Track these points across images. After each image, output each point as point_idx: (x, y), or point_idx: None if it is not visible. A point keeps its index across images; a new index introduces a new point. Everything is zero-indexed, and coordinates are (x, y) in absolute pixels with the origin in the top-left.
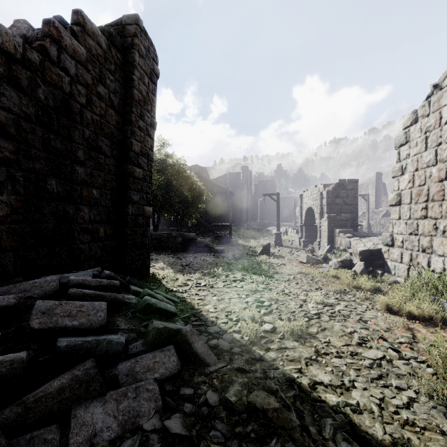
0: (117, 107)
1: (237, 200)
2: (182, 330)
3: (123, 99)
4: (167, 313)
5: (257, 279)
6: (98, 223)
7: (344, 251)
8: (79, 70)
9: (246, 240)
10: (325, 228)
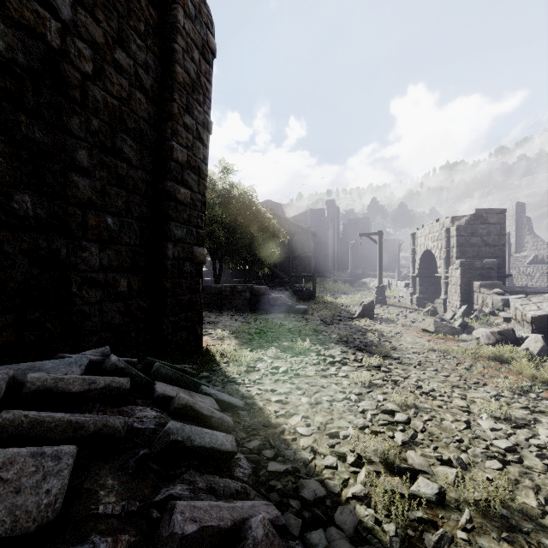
0: (150, 91)
1: (320, 243)
2: (245, 527)
3: (159, 81)
4: (217, 455)
5: (366, 359)
6: (117, 270)
7: (492, 315)
8: (80, 15)
9: (335, 296)
10: (456, 279)
